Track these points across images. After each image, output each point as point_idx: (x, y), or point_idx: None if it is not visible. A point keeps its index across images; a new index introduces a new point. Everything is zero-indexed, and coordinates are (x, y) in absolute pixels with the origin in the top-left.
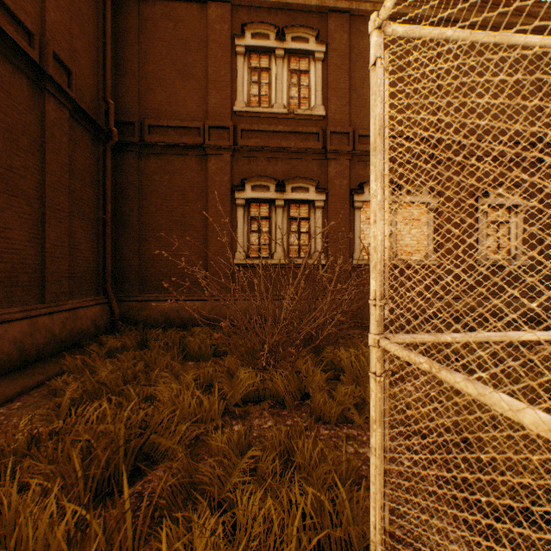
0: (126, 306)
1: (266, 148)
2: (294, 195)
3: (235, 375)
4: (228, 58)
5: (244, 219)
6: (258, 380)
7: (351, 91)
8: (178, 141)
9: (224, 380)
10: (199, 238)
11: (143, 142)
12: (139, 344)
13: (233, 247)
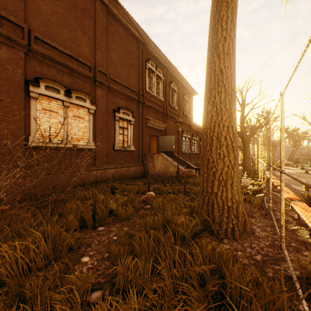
0: None
1: None
2: None
3: None
4: None
5: None
6: None
7: None
8: None
9: None
10: None
11: None
12: None
13: None
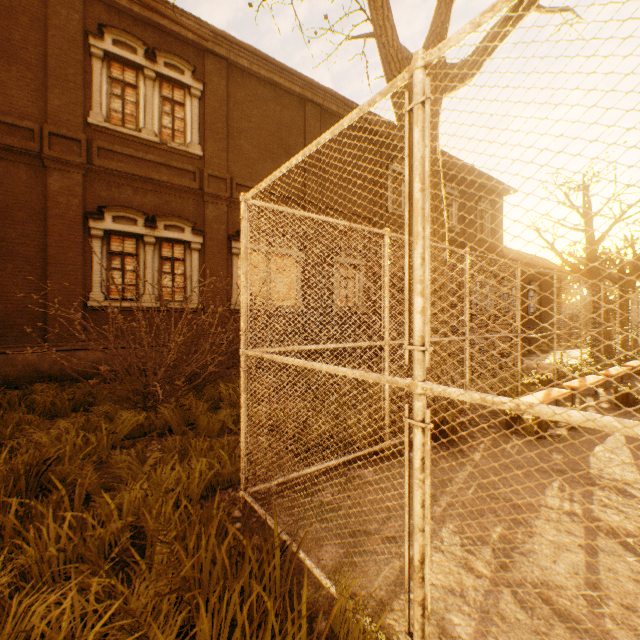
0: None
1: (133, 176)
2: (167, 234)
3: (115, 419)
4: (80, 55)
5: (103, 254)
6: (143, 418)
7: (230, 138)
8: None
9: (106, 422)
10: (33, 271)
11: None
12: None
13: (87, 286)
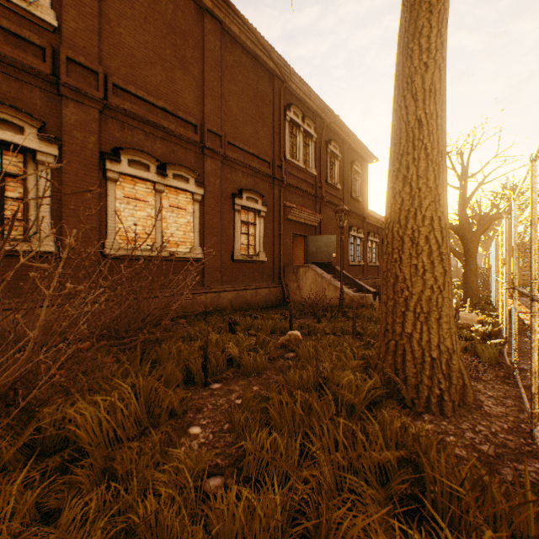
0: None
1: None
2: None
3: None
4: None
5: None
6: None
7: (103, 19)
8: None
9: None
10: None
11: None
12: None
13: None
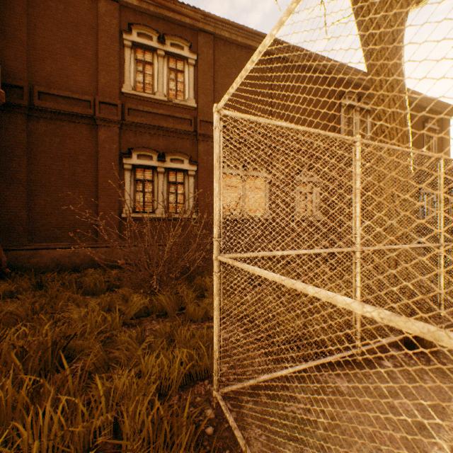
0: (13, 255)
1: (150, 126)
2: (172, 165)
3: (129, 300)
4: (117, 47)
5: (131, 181)
6: (148, 301)
7: (215, 92)
8: (69, 110)
9: (121, 303)
10: (89, 194)
11: (33, 106)
12: (35, 286)
13: (121, 203)
